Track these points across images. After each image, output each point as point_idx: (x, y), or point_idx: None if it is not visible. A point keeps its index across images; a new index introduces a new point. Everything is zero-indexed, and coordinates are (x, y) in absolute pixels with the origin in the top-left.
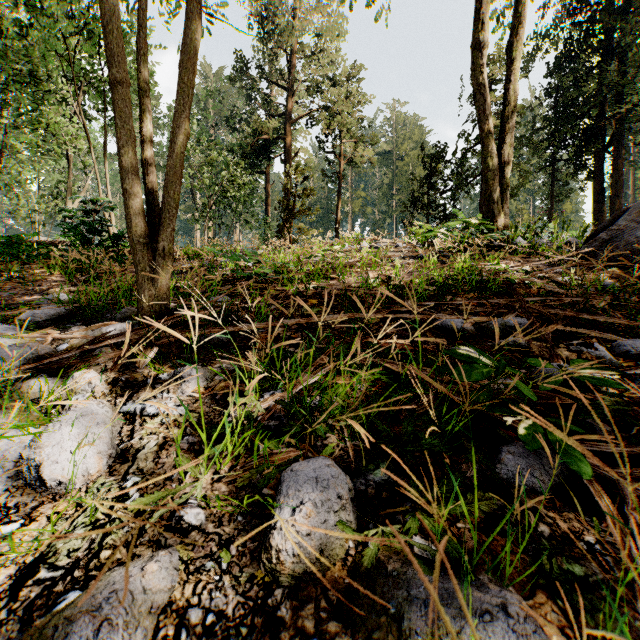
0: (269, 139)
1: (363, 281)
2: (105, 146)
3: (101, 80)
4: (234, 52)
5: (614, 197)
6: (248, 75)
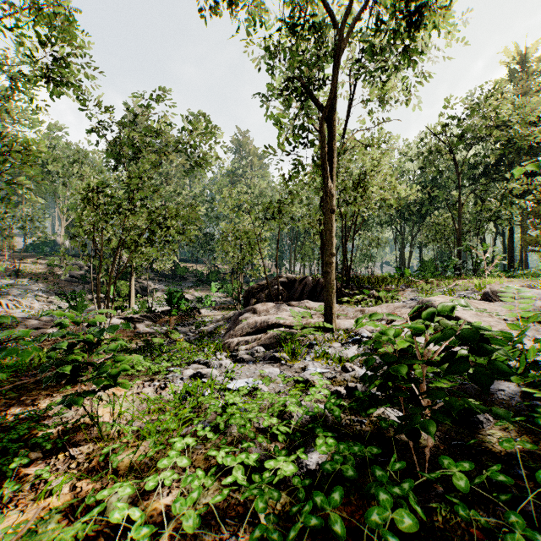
0: None
1: (37, 273)
2: None
3: None
4: None
5: None
6: None
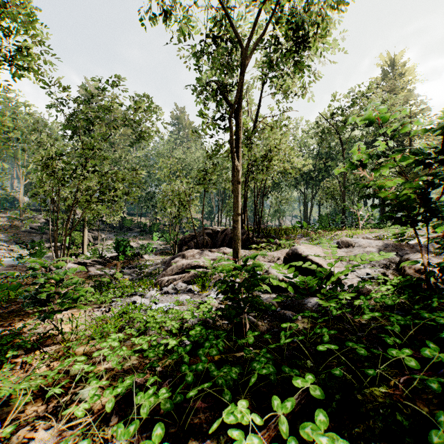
0: None
1: None
2: None
3: None
4: None
5: None
6: None
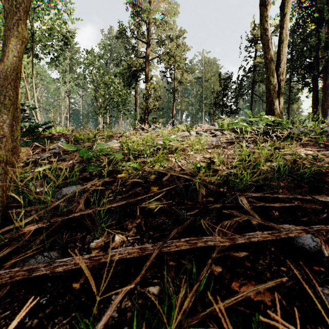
0: (136, 70)
1: (195, 170)
2: (32, 70)
3: (27, 29)
4: (117, 23)
5: (324, 101)
6: (125, 35)
